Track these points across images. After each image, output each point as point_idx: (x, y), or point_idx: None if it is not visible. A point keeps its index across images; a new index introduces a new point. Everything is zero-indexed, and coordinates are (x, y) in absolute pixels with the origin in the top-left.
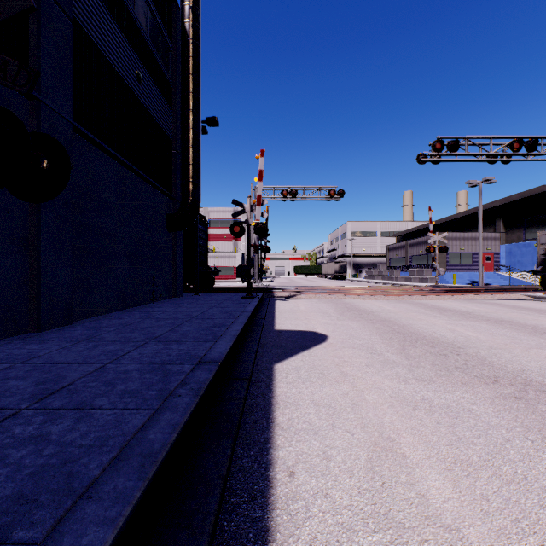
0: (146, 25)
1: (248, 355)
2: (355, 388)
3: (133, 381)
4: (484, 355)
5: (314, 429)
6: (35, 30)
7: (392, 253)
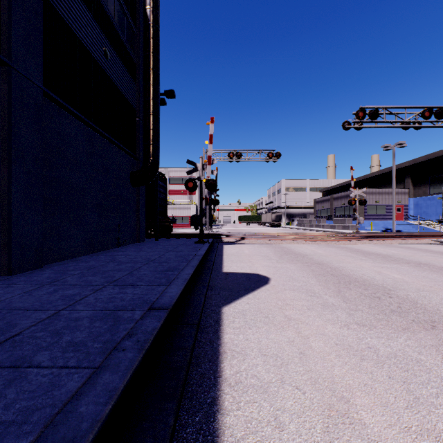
0: (112, 9)
1: (198, 298)
2: (300, 334)
3: (81, 331)
4: (414, 297)
5: (263, 386)
6: (6, 3)
7: (319, 205)
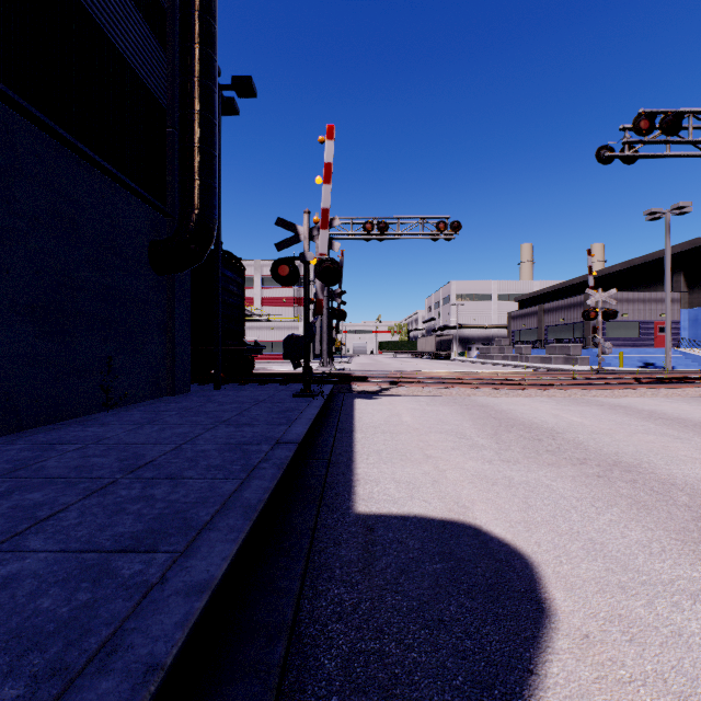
0: None
1: None
2: None
3: None
4: None
5: None
6: None
7: (518, 323)
